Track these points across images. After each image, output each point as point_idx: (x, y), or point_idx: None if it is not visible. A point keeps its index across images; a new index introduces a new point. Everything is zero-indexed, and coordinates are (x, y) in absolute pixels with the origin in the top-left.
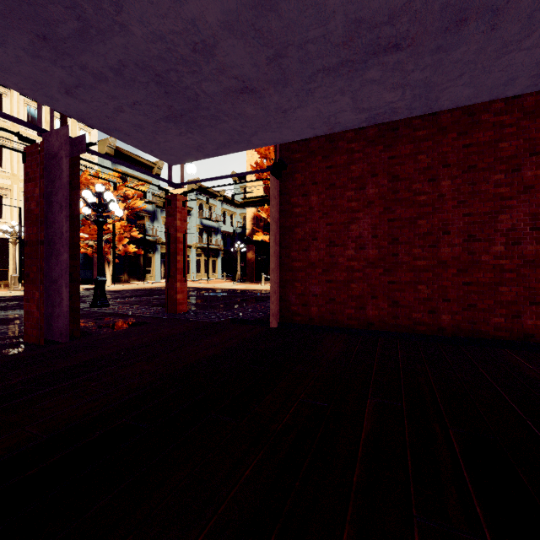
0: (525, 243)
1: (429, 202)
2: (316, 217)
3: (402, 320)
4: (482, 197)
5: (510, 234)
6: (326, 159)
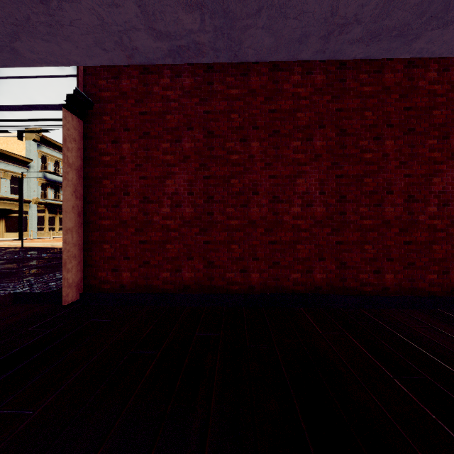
0: (315, 205)
1: (241, 162)
2: (129, 168)
3: (216, 281)
4: (284, 160)
5: (305, 196)
6: (139, 103)
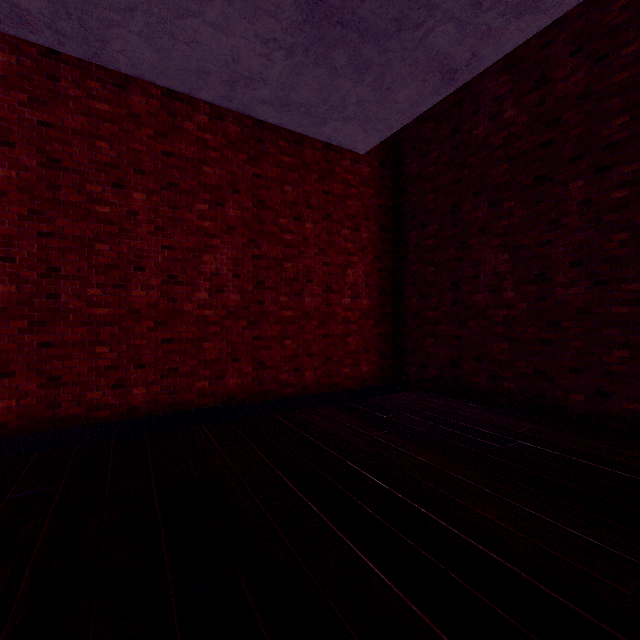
0: (228, 291)
1: (114, 219)
2: None
3: (67, 407)
4: (185, 227)
5: (214, 279)
6: None
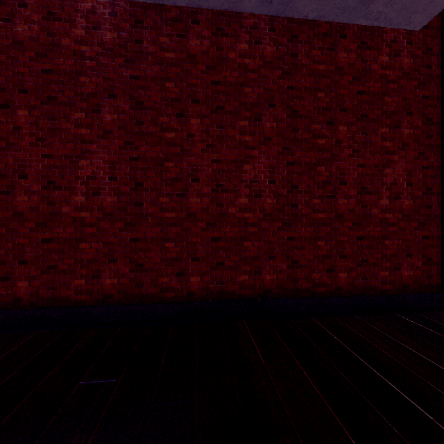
0: (265, 196)
1: (177, 142)
2: (26, 142)
3: (147, 287)
4: (229, 142)
5: (253, 185)
6: (41, 57)
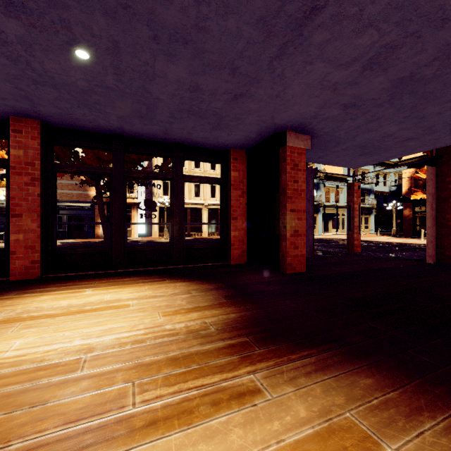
0: None
1: None
2: None
3: None
4: None
5: None
6: None
